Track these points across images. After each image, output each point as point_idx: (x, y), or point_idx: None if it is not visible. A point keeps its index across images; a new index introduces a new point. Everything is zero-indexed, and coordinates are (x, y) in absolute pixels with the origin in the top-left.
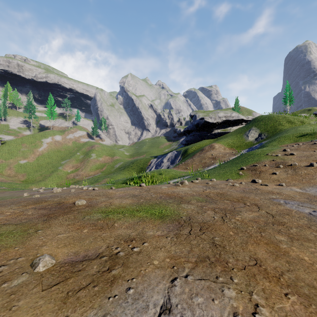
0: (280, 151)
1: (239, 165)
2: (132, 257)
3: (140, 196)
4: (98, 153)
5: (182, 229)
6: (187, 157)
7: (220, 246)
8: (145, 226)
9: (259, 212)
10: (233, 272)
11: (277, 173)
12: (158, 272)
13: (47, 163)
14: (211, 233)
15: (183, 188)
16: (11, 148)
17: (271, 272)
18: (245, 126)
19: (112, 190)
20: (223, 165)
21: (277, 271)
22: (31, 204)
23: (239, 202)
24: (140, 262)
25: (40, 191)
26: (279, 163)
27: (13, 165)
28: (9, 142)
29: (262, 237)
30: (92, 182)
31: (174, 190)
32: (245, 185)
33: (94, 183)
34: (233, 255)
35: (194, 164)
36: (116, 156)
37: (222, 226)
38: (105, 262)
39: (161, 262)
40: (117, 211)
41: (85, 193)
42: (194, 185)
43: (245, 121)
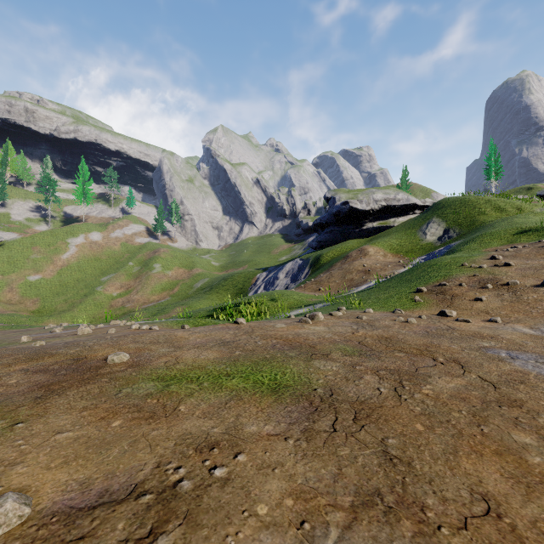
0: (485, 259)
1: (414, 283)
2: (209, 494)
3: (235, 343)
4: (166, 263)
5: (317, 418)
6: (320, 269)
7: (400, 461)
8: (242, 411)
9: (466, 378)
10: (441, 537)
11: (483, 298)
12: (266, 539)
13: (77, 281)
14: (378, 426)
15: (314, 328)
16: (14, 254)
17: (528, 535)
18: (420, 215)
19: (182, 332)
20: (384, 283)
21: (540, 533)
22: (22, 361)
23: (423, 356)
24: (226, 509)
25: (56, 331)
26: (486, 281)
27: (16, 284)
28: (10, 243)
29: (486, 438)
30: (154, 312)
31: (299, 331)
32: (428, 322)
33: (159, 314)
34: (432, 487)
35: (332, 282)
36: (196, 269)
37: (397, 409)
38: (145, 510)
39: (274, 510)
40: (188, 376)
41: (132, 338)
42: (335, 321)
43: (420, 207)
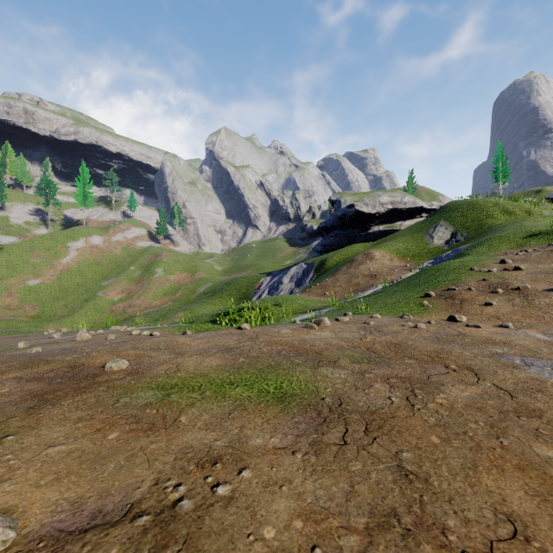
0: (494, 263)
1: (422, 288)
2: (211, 515)
3: (238, 350)
4: (168, 268)
5: (326, 430)
6: (325, 274)
7: (417, 477)
8: (247, 423)
9: (481, 386)
10: None
11: (493, 303)
12: None
13: (77, 285)
14: (391, 439)
15: (321, 334)
16: (13, 258)
17: None
18: (427, 219)
19: (184, 338)
20: (391, 288)
21: None
22: (16, 368)
23: (435, 363)
24: (230, 532)
25: (55, 337)
26: (496, 285)
27: (15, 289)
28: (9, 247)
29: (506, 451)
30: (156, 318)
31: (305, 337)
32: (438, 327)
33: (160, 319)
34: (452, 506)
35: (338, 286)
36: (199, 273)
37: (411, 420)
38: (142, 533)
39: (282, 533)
40: (190, 384)
41: (132, 345)
42: (342, 327)
43: (426, 210)
